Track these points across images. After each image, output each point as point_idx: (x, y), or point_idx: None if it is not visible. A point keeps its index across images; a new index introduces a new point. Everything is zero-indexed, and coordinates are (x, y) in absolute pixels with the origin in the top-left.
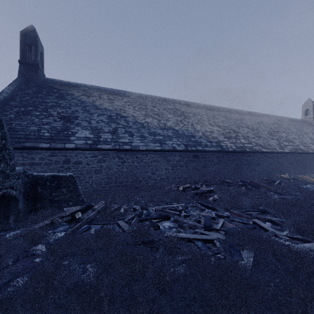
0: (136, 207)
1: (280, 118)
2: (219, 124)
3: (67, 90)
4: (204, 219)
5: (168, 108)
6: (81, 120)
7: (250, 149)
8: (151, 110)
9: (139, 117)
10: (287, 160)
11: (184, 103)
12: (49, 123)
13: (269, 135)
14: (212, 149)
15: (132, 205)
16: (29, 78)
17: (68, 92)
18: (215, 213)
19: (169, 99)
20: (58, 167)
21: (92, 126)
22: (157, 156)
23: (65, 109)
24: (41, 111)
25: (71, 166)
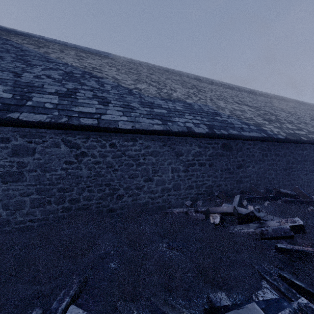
0: None
1: (312, 106)
2: (248, 104)
3: (2, 34)
4: None
5: (173, 79)
6: None
7: (307, 138)
8: (147, 76)
9: (125, 80)
10: None
11: (194, 78)
12: None
13: None
14: (253, 134)
15: None
16: None
17: (2, 37)
18: None
19: (173, 71)
20: None
21: (21, 81)
22: (157, 144)
23: None
24: None
25: None
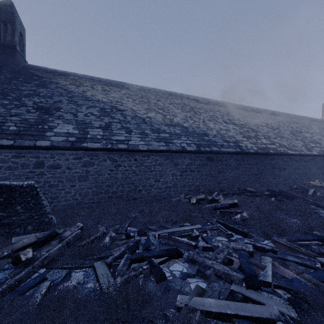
0: (131, 230)
1: (300, 118)
2: (235, 122)
3: (51, 77)
4: (240, 258)
5: (175, 103)
6: (64, 113)
7: (275, 151)
8: (155, 103)
9: (140, 110)
10: (315, 164)
11: (193, 99)
12: (19, 114)
13: (292, 135)
14: (229, 150)
15: (126, 228)
16: (3, 63)
17: (53, 81)
18: (250, 242)
19: (176, 94)
20: (26, 172)
21: (79, 120)
22: (162, 158)
23: (44, 99)
24: (12, 100)
25: (45, 170)
